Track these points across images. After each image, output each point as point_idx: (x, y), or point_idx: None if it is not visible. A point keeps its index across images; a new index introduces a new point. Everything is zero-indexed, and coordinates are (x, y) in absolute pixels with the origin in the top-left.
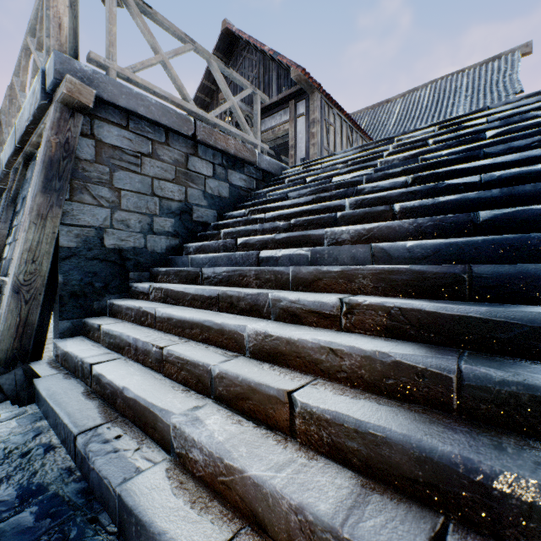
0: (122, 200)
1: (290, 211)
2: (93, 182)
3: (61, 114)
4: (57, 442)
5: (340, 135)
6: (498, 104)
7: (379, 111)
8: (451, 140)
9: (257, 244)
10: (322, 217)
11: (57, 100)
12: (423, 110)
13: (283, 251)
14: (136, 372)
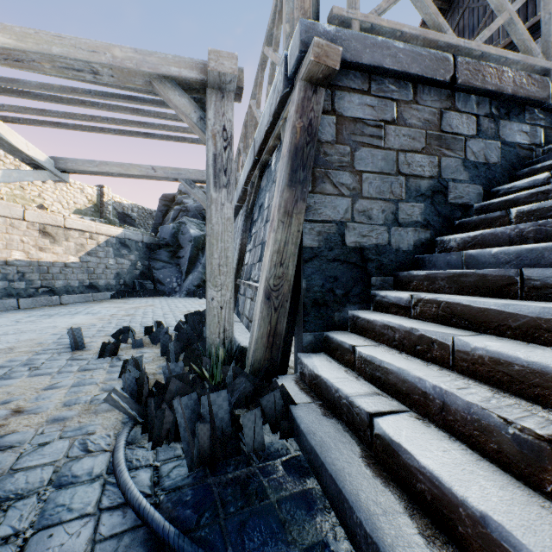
0: (362, 186)
1: None
2: (333, 167)
3: (304, 93)
4: (349, 548)
5: None
6: None
7: None
8: None
9: None
10: None
11: (300, 78)
12: None
13: None
14: (471, 465)
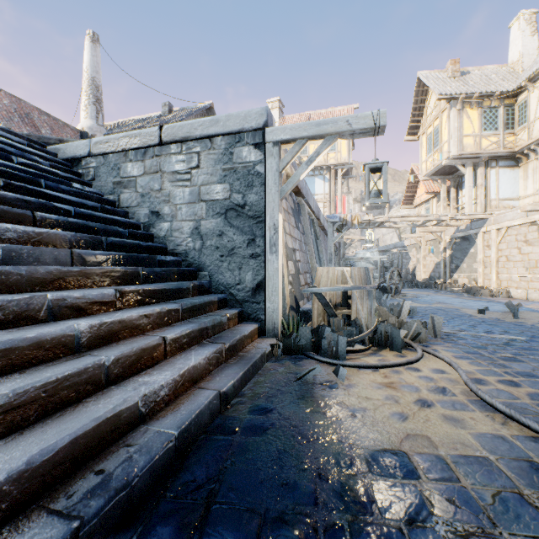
0: None
1: None
2: None
3: None
4: None
5: None
6: None
7: None
8: None
9: None
10: None
11: None
12: None
13: None
14: None
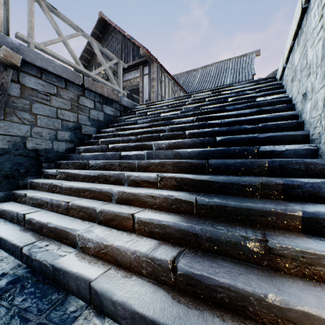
0: (37, 121)
1: (138, 131)
2: (19, 109)
3: None
4: (7, 255)
5: (168, 87)
6: (236, 84)
7: (189, 75)
8: (215, 100)
9: (120, 148)
10: (153, 135)
11: None
12: (211, 77)
13: (133, 152)
14: (53, 215)
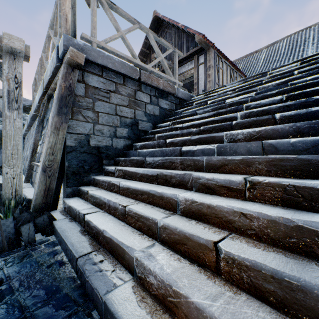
0: (99, 118)
1: (199, 122)
2: (84, 108)
3: (67, 70)
4: (66, 260)
5: (226, 75)
6: None
7: (250, 58)
8: (312, 70)
9: (179, 143)
10: (222, 125)
11: (64, 62)
12: (282, 55)
13: (198, 147)
14: (110, 220)
